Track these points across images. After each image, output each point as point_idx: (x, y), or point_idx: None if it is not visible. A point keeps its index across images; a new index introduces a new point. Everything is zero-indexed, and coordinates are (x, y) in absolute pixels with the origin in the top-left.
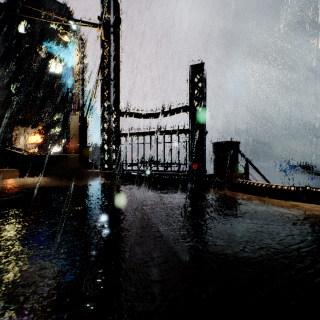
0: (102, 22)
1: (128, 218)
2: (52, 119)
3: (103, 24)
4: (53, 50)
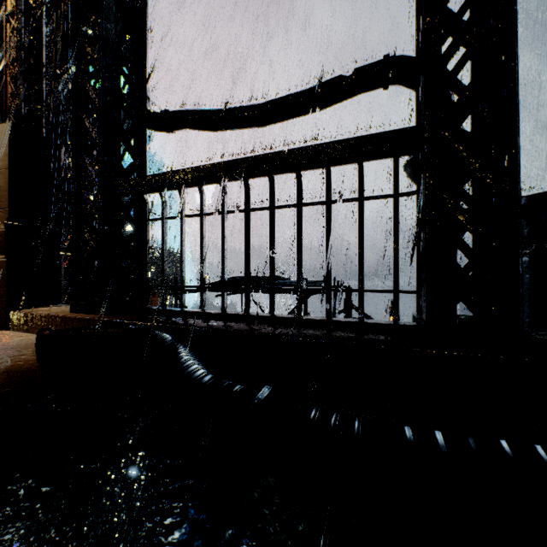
0: None
1: None
2: None
3: None
4: None
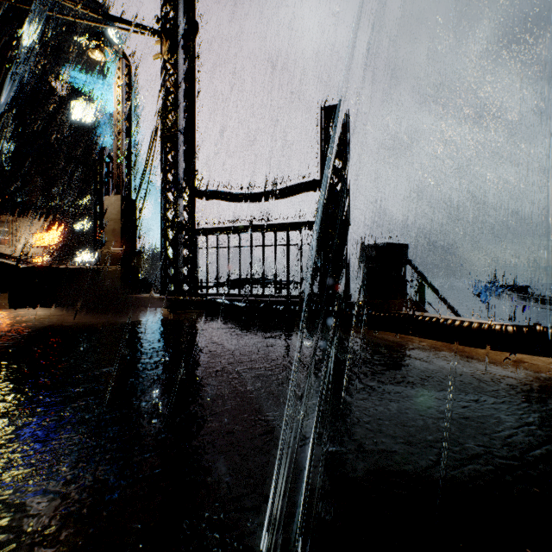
0: (164, 27)
1: (206, 390)
2: (78, 203)
3: (166, 31)
4: (78, 82)
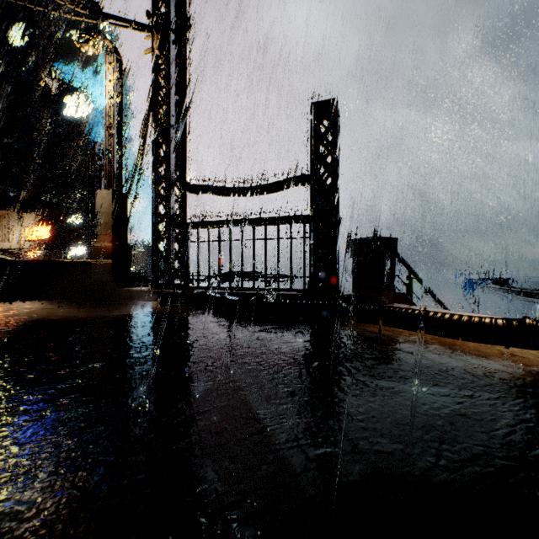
0: (155, 22)
1: (195, 387)
2: (71, 198)
3: (157, 25)
4: (71, 78)
